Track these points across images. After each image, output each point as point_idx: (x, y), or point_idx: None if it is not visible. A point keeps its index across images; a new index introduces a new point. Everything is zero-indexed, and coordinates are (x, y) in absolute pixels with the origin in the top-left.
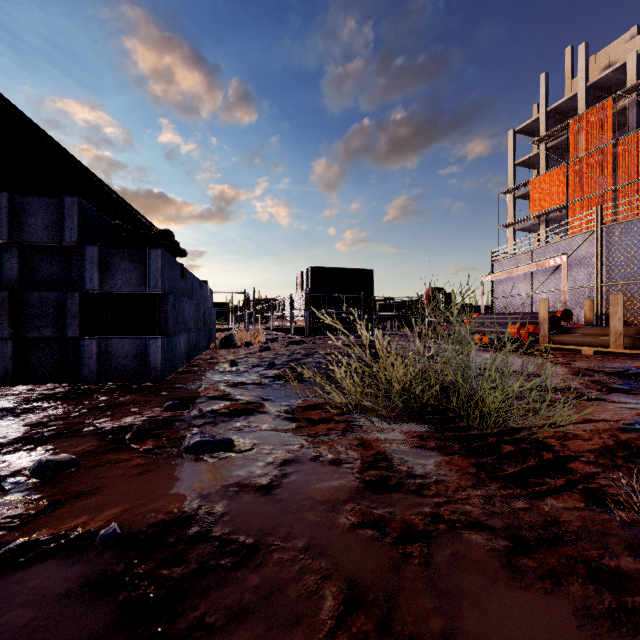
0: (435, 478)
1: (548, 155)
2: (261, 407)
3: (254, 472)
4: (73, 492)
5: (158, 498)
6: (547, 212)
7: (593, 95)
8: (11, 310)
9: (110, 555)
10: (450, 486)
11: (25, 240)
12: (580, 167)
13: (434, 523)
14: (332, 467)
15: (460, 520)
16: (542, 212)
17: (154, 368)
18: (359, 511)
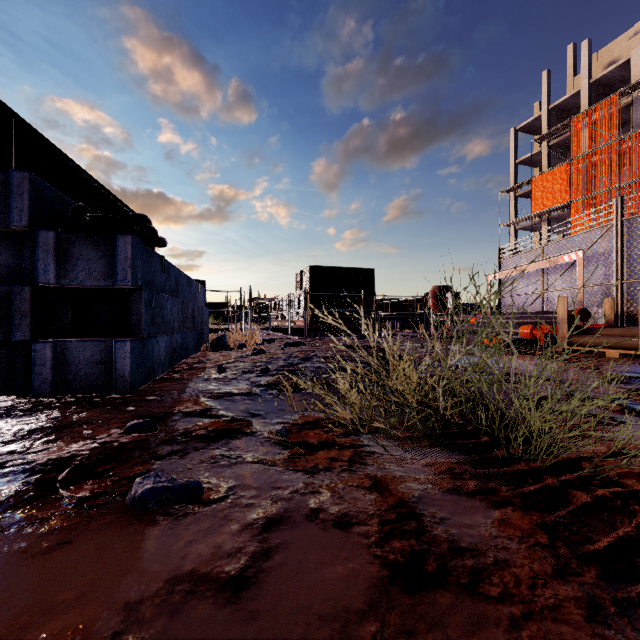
0: (492, 556)
1: (550, 153)
2: (248, 426)
3: (221, 546)
4: None
5: (52, 613)
6: (549, 211)
7: (596, 92)
8: None
9: None
10: (520, 575)
11: None
12: (583, 165)
13: None
14: (337, 533)
15: None
16: (544, 211)
17: (121, 377)
18: None
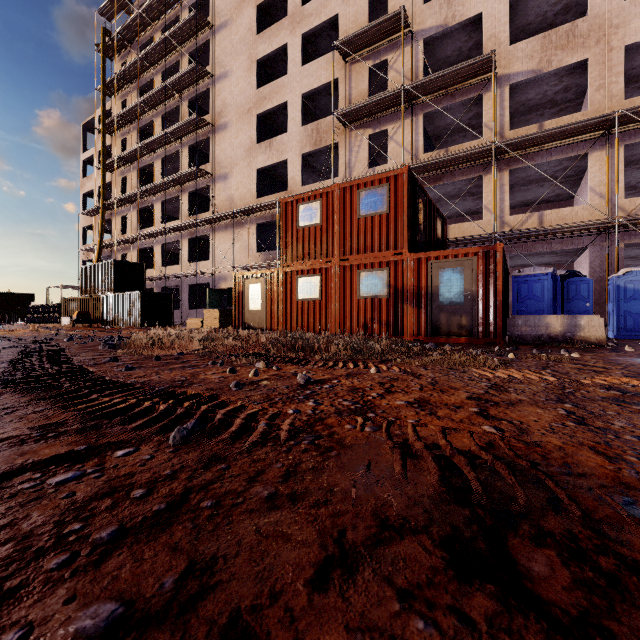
0: None
1: None
2: None
3: None
4: None
5: None
6: None
7: None
8: None
9: None
10: None
11: None
12: None
13: None
14: None
15: None
16: None
17: None
18: None
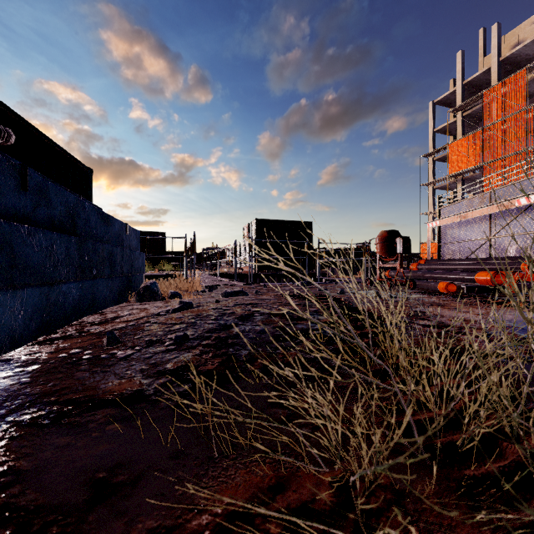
0: None
1: (464, 122)
2: None
3: None
4: None
5: None
6: (464, 172)
7: (504, 69)
8: None
9: None
10: None
11: None
12: (494, 132)
13: None
14: None
15: None
16: (459, 172)
17: None
18: None
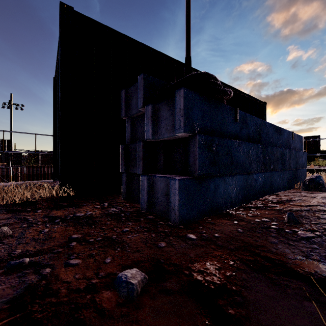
0: None
1: None
2: None
3: None
4: None
5: None
6: None
7: None
8: (125, 156)
9: None
10: None
11: (131, 114)
12: None
13: None
14: None
15: None
16: None
17: (173, 209)
18: None
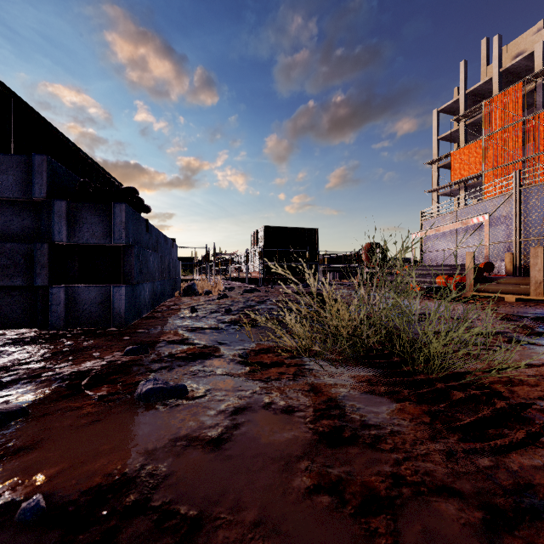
0: (390, 429)
1: (467, 131)
2: (217, 351)
3: (204, 422)
4: (13, 446)
5: (99, 455)
6: (466, 179)
7: (505, 79)
8: None
9: (27, 537)
10: (407, 438)
11: None
12: (494, 141)
13: (397, 486)
14: (284, 416)
15: (424, 482)
16: (462, 179)
17: (118, 314)
18: (314, 471)
